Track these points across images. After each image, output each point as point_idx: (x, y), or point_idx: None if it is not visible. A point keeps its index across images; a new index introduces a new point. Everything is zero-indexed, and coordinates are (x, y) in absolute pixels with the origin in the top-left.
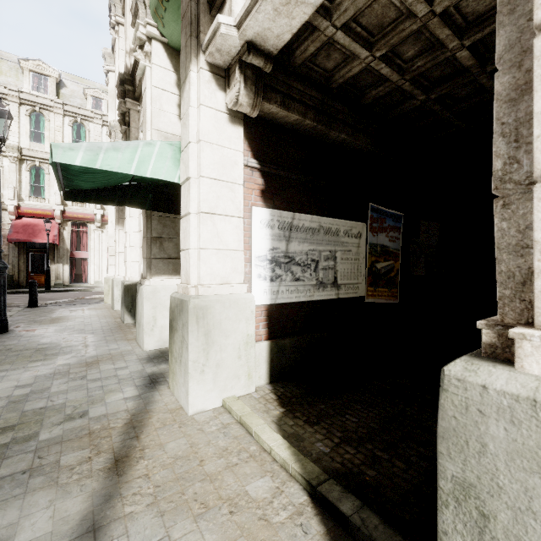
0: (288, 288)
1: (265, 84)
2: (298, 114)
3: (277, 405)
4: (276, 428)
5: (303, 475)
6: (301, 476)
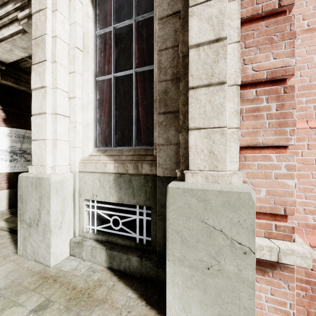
0: (22, 165)
1: (2, 73)
2: (26, 87)
3: (9, 215)
4: (4, 221)
5: (8, 227)
6: (7, 228)
